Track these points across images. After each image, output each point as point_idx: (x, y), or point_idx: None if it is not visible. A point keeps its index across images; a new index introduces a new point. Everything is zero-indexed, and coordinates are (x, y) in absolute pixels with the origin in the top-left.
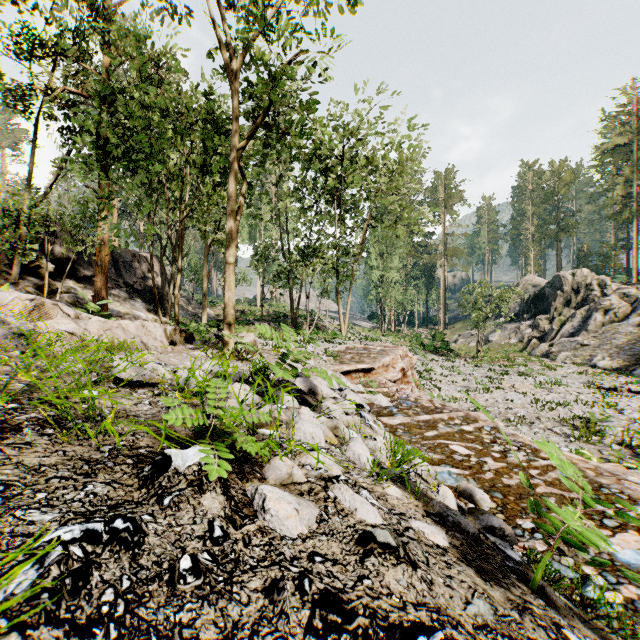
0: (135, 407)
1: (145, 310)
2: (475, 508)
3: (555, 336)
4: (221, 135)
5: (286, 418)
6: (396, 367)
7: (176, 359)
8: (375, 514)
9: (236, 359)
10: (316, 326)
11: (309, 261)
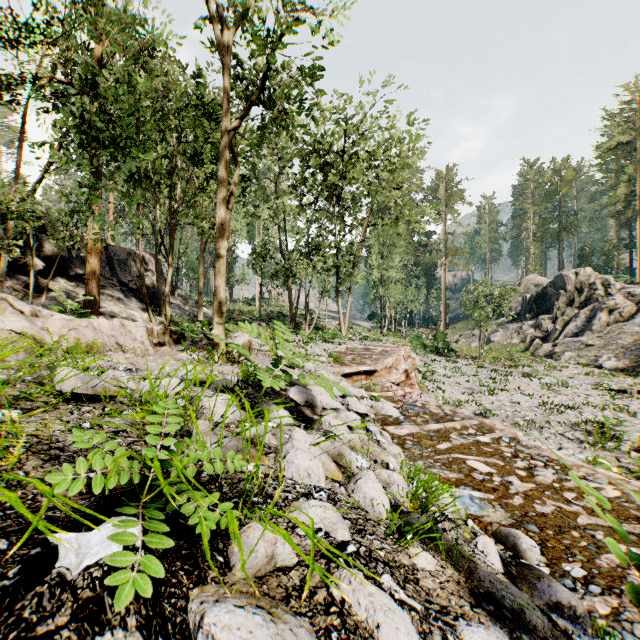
0: (68, 433)
1: (140, 309)
2: (525, 566)
3: (558, 336)
4: (214, 121)
5: (275, 442)
6: (399, 369)
7: (154, 363)
8: (409, 631)
9: (227, 362)
10: (315, 326)
11: (308, 259)
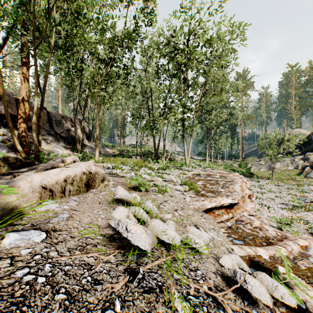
0: None
1: (64, 148)
2: None
3: None
4: None
5: None
6: None
7: None
8: None
9: None
10: (169, 158)
11: (165, 117)
